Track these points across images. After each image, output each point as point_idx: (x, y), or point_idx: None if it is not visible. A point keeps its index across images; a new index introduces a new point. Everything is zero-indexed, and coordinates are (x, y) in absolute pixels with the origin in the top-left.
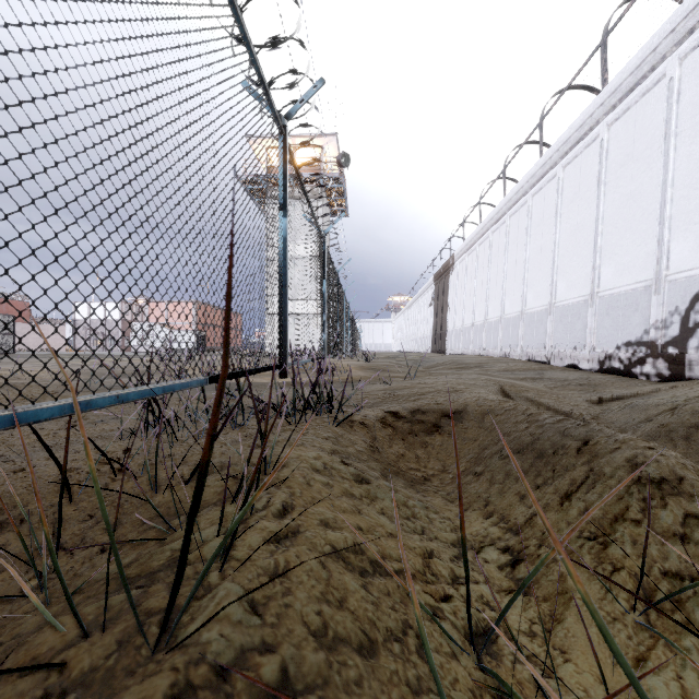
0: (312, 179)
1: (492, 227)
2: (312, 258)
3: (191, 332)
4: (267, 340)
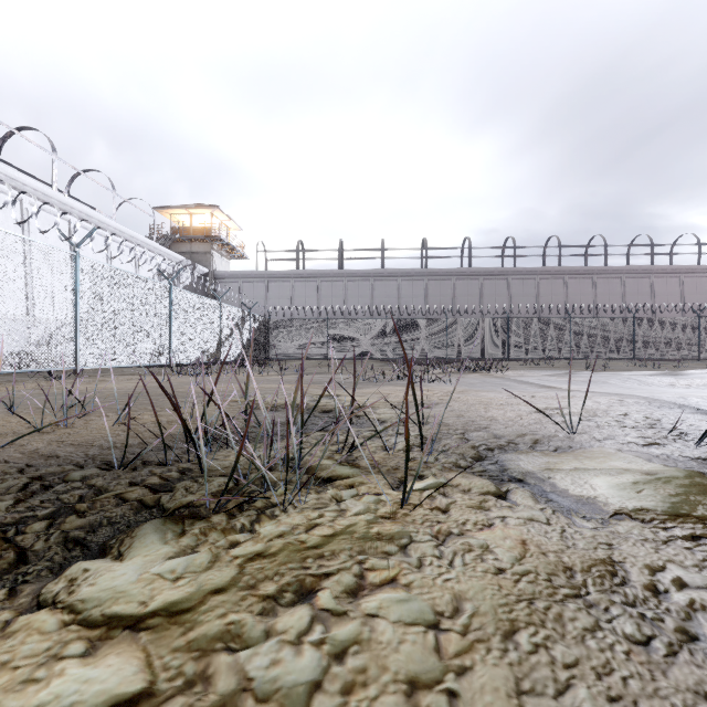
0: None
1: None
2: None
3: None
4: None
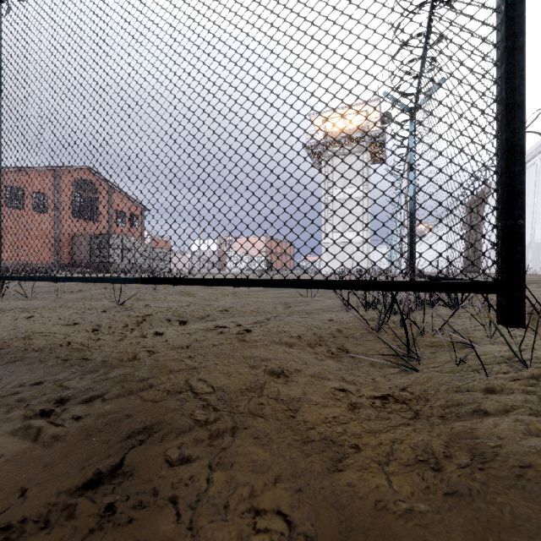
0: (359, 137)
1: (539, 154)
2: (359, 198)
3: (263, 258)
4: (323, 262)
